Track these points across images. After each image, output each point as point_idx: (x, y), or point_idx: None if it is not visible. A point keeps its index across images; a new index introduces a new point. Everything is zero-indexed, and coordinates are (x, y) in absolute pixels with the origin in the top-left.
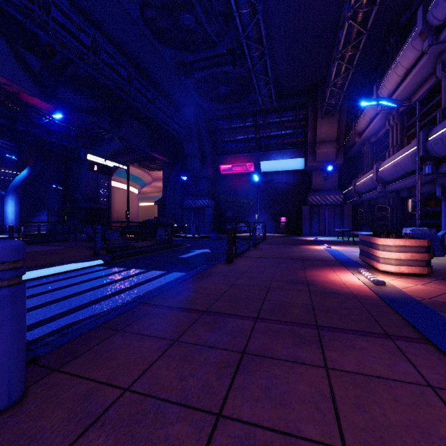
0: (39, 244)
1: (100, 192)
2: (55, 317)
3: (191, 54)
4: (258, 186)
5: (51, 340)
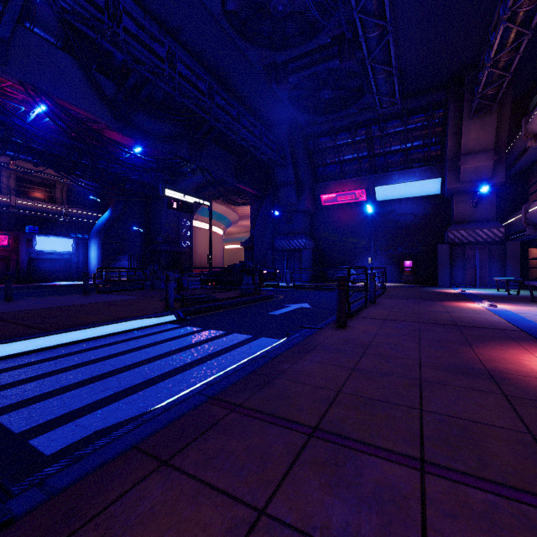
0: (113, 293)
1: (182, 234)
2: (92, 406)
3: (284, 51)
4: (372, 220)
5: (51, 473)
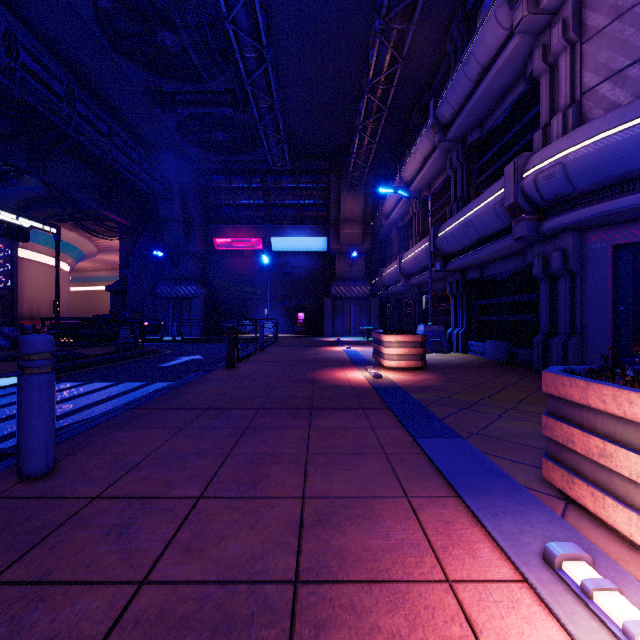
0: None
1: None
2: (15, 433)
3: (173, 82)
4: (268, 270)
5: None
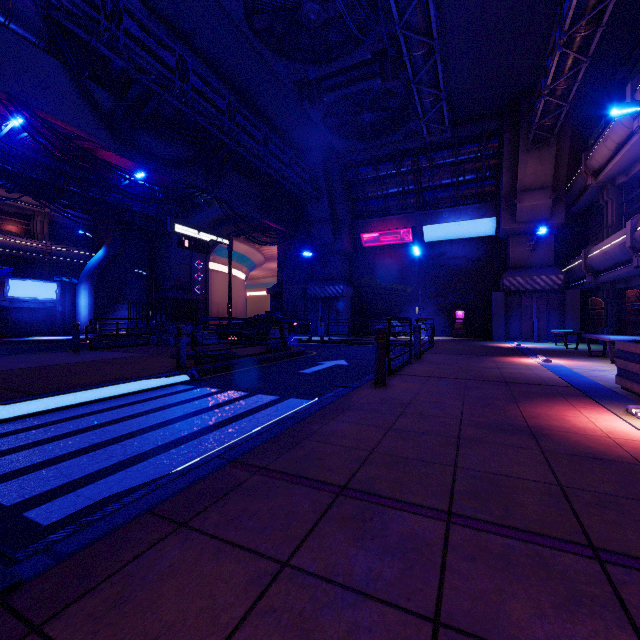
0: (111, 350)
1: (195, 278)
2: (95, 476)
3: (318, 66)
4: (419, 264)
5: (57, 539)
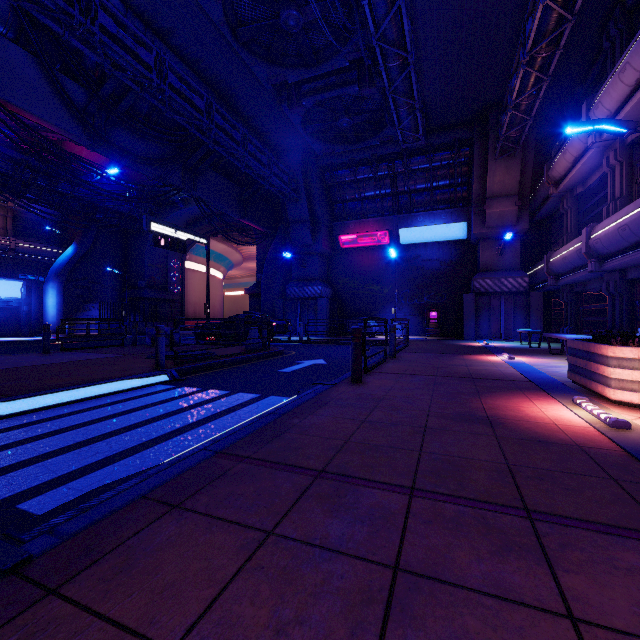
0: (84, 351)
1: (171, 277)
2: (83, 470)
3: (297, 70)
4: (395, 265)
5: (59, 522)
